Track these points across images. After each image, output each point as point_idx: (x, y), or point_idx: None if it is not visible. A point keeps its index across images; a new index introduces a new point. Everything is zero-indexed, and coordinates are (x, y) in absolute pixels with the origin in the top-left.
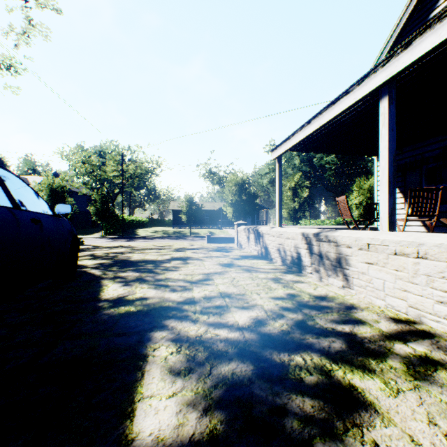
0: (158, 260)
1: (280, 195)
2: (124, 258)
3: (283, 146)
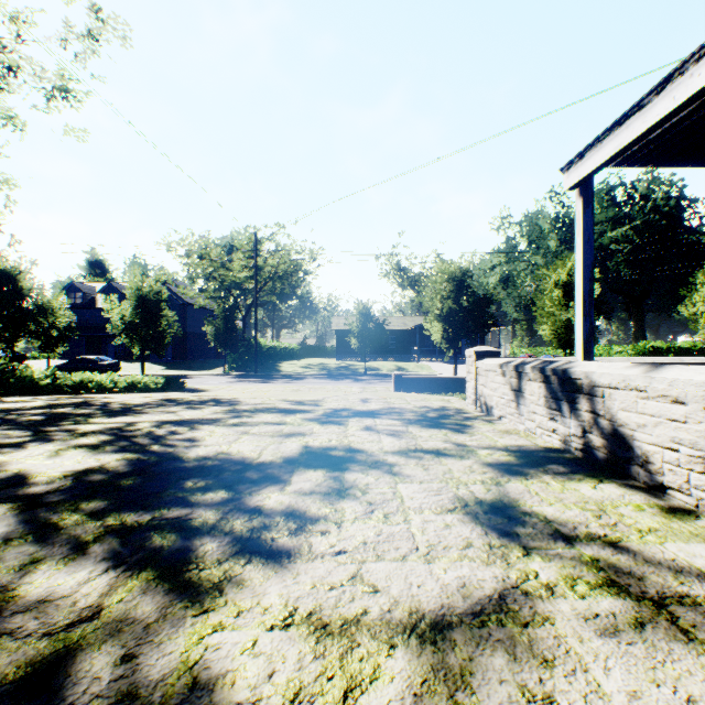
0: (258, 462)
1: (588, 278)
2: (174, 449)
3: (613, 139)
